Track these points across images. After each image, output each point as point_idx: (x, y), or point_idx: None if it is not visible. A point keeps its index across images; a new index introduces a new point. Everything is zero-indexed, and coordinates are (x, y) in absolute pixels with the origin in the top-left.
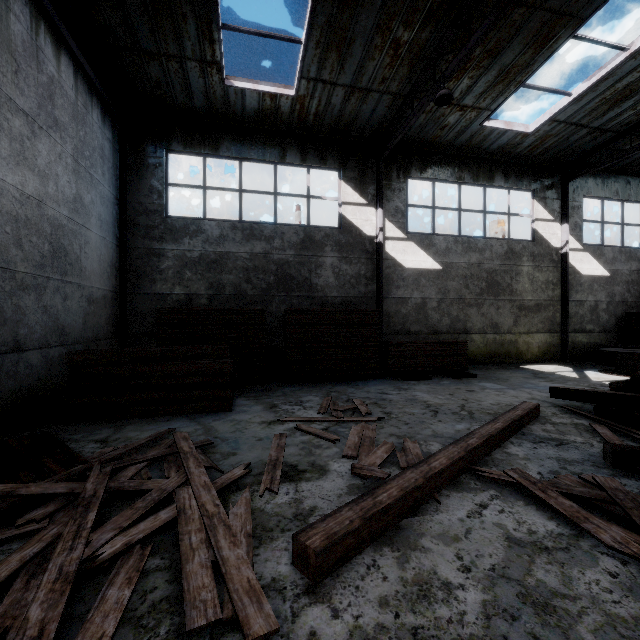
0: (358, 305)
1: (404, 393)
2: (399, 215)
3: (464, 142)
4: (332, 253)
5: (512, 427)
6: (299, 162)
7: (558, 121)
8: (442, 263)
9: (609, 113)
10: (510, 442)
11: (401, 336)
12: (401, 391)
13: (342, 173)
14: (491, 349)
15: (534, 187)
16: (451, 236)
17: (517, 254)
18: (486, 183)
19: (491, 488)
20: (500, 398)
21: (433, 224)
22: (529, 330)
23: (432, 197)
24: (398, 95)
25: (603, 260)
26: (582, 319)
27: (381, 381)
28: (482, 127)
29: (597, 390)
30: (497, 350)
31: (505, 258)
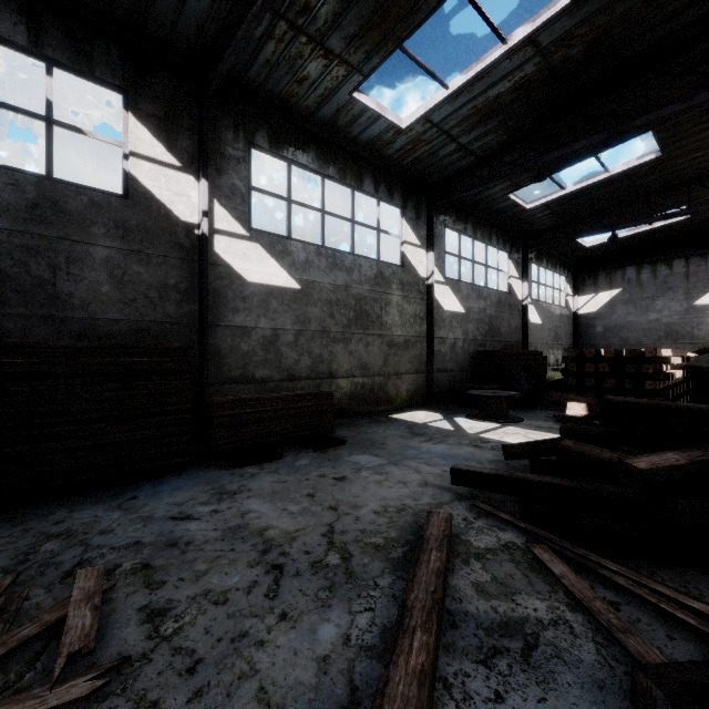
0: (164, 336)
1: (226, 508)
2: (237, 199)
3: (329, 117)
4: (108, 240)
5: (439, 627)
6: (24, 43)
7: (432, 122)
8: (301, 281)
9: (477, 129)
10: (443, 685)
11: (241, 386)
12: (222, 502)
13: (130, 99)
14: (360, 396)
15: (403, 204)
16: (313, 245)
17: (387, 280)
18: (354, 184)
19: None
20: (385, 491)
21: (289, 224)
22: (399, 371)
23: (287, 185)
24: None
25: (460, 296)
26: (444, 357)
27: (193, 476)
28: (352, 100)
29: (516, 474)
30: (366, 397)
31: (375, 283)
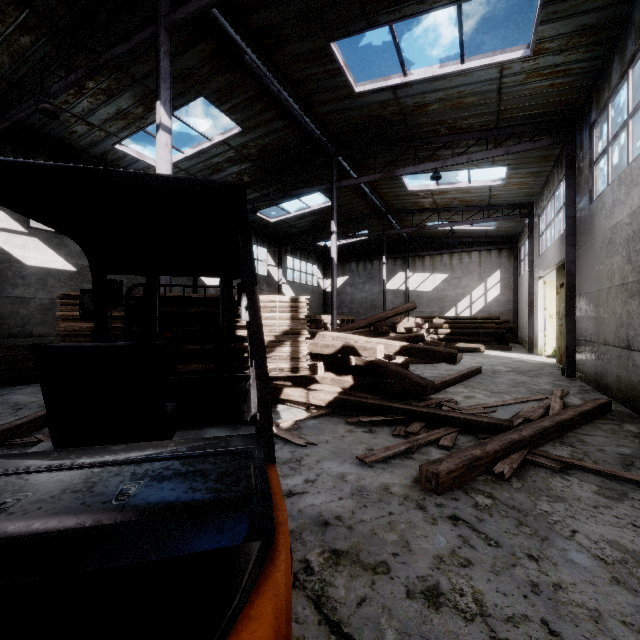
0: None
1: None
2: None
3: (100, 154)
4: None
5: None
6: None
7: (180, 168)
8: (77, 265)
9: (213, 176)
10: None
11: (20, 339)
12: None
13: None
14: None
15: None
16: None
17: None
18: None
19: (16, 450)
20: None
21: None
22: None
23: None
24: (2, 78)
25: None
26: None
27: None
28: (115, 148)
29: None
30: None
31: None
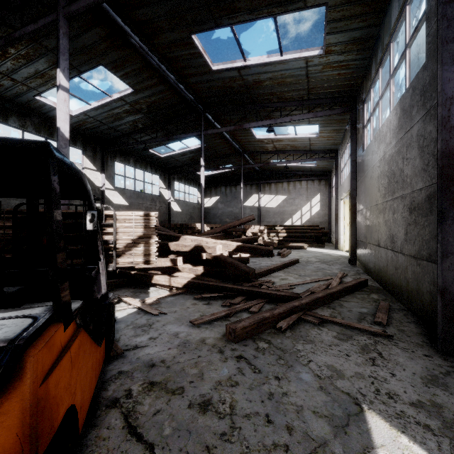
0: None
1: None
2: None
3: (24, 102)
4: None
5: None
6: None
7: (89, 116)
8: None
9: (115, 122)
10: None
11: None
12: None
13: None
14: None
15: (84, 148)
16: None
17: None
18: (47, 136)
19: None
20: None
21: None
22: None
23: None
24: None
25: (125, 196)
26: None
27: None
28: (36, 99)
29: None
30: None
31: None
